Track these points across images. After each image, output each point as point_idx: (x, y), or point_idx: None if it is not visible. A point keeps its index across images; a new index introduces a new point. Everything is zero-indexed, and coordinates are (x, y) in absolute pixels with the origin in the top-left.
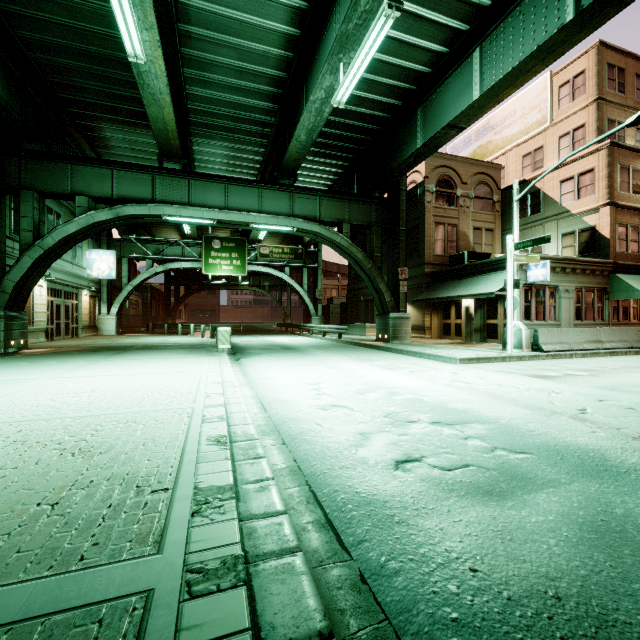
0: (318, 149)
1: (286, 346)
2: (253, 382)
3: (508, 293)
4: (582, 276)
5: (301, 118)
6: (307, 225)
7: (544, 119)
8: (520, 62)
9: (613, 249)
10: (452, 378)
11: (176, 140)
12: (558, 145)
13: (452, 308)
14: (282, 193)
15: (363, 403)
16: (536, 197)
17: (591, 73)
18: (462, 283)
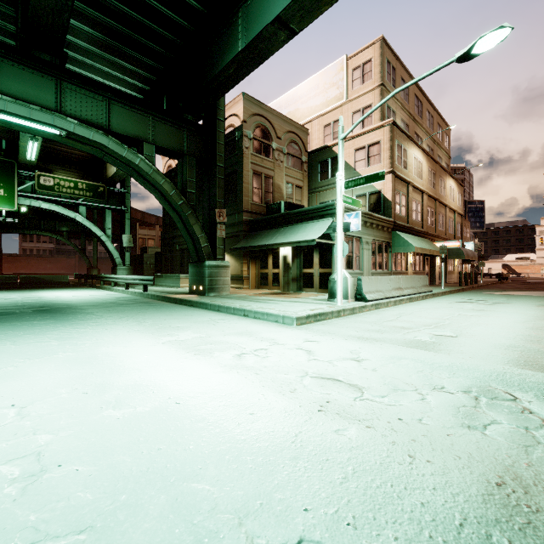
0: (108, 38)
1: (50, 306)
2: None
3: (338, 237)
4: (376, 231)
5: None
6: (85, 131)
7: (341, 95)
8: None
9: (393, 210)
10: (317, 371)
11: None
12: (352, 120)
13: (270, 257)
14: (40, 74)
15: None
16: (336, 162)
17: (376, 62)
18: (281, 231)
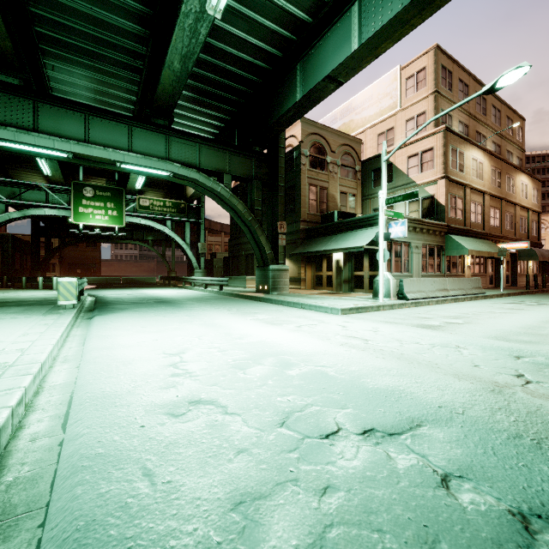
0: (198, 96)
1: (162, 299)
2: (85, 355)
3: (380, 245)
4: (427, 235)
5: (173, 37)
6: (185, 171)
7: (395, 105)
8: (401, 9)
9: (447, 214)
10: (345, 333)
11: (6, 40)
12: (405, 127)
13: (324, 261)
14: (157, 134)
15: (244, 390)
16: (389, 169)
17: (430, 70)
18: (333, 238)
